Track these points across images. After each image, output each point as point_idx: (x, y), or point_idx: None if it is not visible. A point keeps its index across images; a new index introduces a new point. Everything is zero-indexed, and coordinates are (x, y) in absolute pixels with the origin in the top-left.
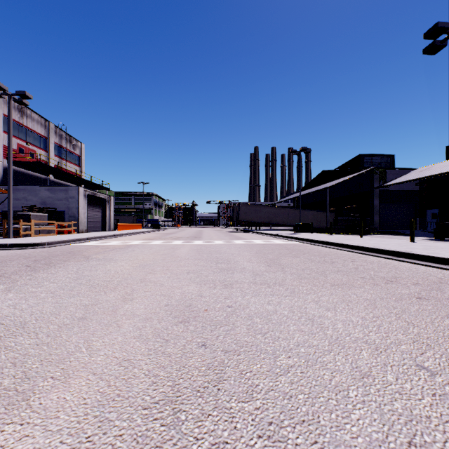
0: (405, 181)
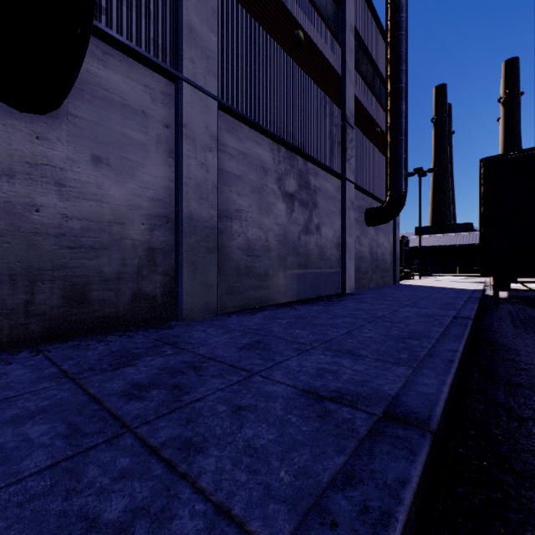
0: (426, 246)
